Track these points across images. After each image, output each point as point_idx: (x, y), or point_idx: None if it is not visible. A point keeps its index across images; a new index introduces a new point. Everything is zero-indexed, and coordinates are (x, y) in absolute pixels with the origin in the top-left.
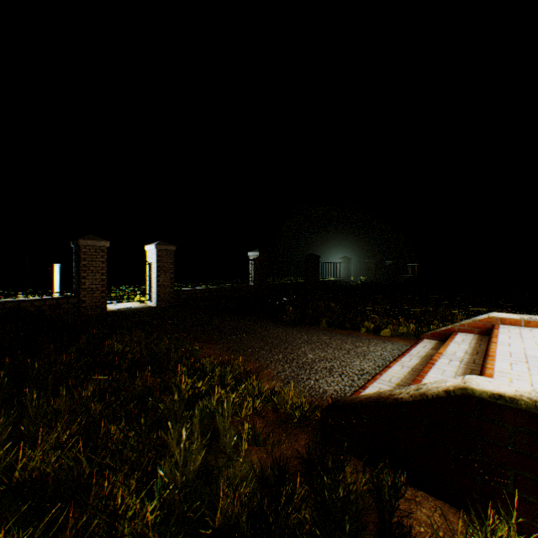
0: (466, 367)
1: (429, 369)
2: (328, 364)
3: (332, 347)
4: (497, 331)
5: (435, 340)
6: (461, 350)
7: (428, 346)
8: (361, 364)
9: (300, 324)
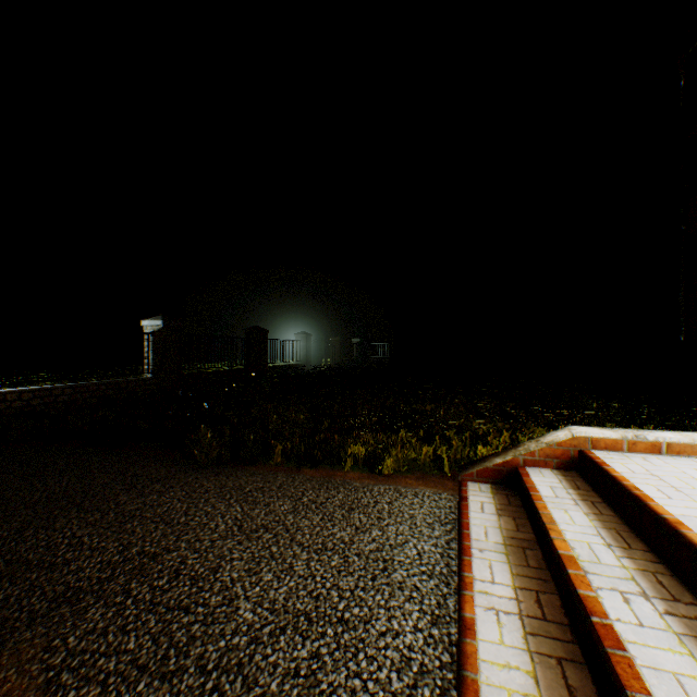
0: (695, 636)
1: (648, 691)
2: (302, 653)
3: (304, 548)
4: (619, 473)
5: (487, 484)
6: (594, 537)
7: (489, 506)
8: (394, 628)
9: (231, 460)
